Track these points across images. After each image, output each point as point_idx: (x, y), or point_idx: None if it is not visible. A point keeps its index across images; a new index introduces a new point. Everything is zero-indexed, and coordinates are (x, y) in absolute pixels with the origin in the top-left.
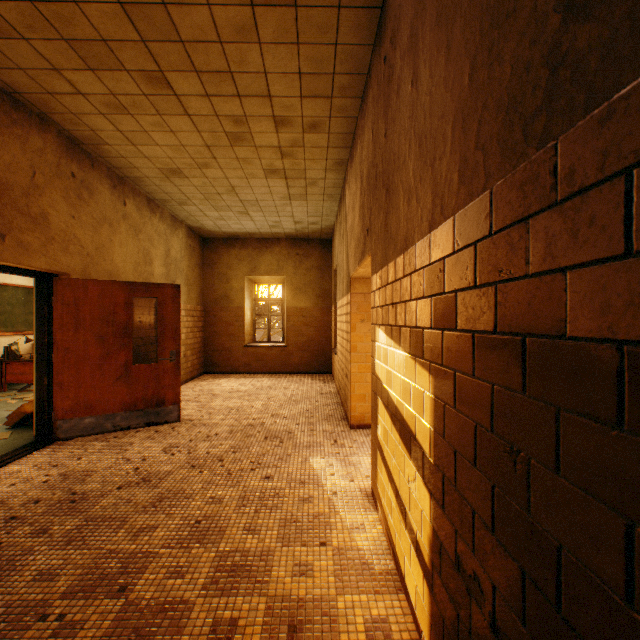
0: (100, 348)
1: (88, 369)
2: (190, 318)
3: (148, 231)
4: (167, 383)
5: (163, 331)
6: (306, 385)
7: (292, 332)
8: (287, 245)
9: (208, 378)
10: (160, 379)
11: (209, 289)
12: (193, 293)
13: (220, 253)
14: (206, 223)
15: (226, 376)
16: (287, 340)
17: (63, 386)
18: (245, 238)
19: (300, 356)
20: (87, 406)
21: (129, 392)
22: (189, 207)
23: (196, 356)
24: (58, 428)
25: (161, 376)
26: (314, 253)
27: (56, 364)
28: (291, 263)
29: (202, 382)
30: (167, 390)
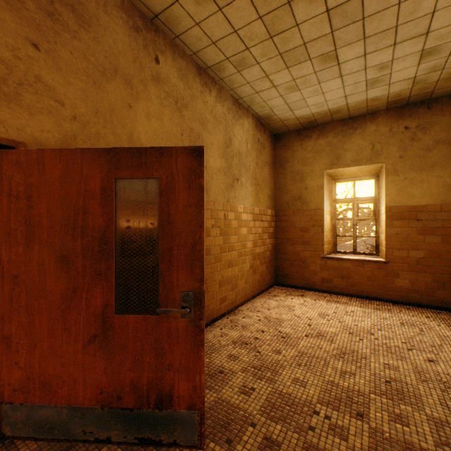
0: (62, 278)
1: (44, 316)
2: (258, 223)
3: (197, 109)
4: (176, 360)
5: (168, 248)
6: (449, 345)
7: (396, 243)
8: (387, 118)
9: (278, 293)
10: (162, 350)
11: (280, 191)
12: (262, 195)
13: (292, 148)
14: (274, 104)
15: (299, 293)
16: (387, 254)
17: (10, 343)
18: (323, 123)
19: (411, 279)
20: (43, 384)
21: (108, 369)
22: (249, 72)
23: (265, 266)
24: (3, 416)
25: (164, 344)
26: (439, 120)
27: (1, 303)
28: (394, 143)
29: (270, 300)
30: (176, 375)
